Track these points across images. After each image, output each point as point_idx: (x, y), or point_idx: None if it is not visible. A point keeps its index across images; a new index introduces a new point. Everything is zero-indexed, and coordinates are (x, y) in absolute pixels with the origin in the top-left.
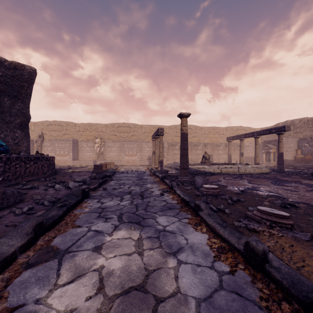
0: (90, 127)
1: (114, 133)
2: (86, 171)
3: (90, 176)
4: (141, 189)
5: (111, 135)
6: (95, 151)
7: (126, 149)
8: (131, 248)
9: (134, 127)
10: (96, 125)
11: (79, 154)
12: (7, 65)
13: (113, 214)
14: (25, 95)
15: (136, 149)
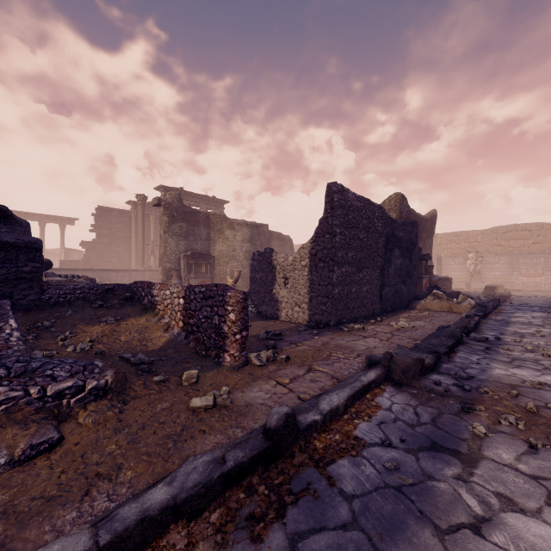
0: (457, 237)
1: (497, 243)
2: (474, 292)
3: (488, 295)
4: (549, 306)
5: (492, 246)
6: (467, 270)
7: (522, 267)
8: (542, 314)
9: (538, 229)
10: (465, 234)
11: (443, 274)
12: (429, 219)
13: (527, 310)
14: (432, 233)
15: (542, 266)
